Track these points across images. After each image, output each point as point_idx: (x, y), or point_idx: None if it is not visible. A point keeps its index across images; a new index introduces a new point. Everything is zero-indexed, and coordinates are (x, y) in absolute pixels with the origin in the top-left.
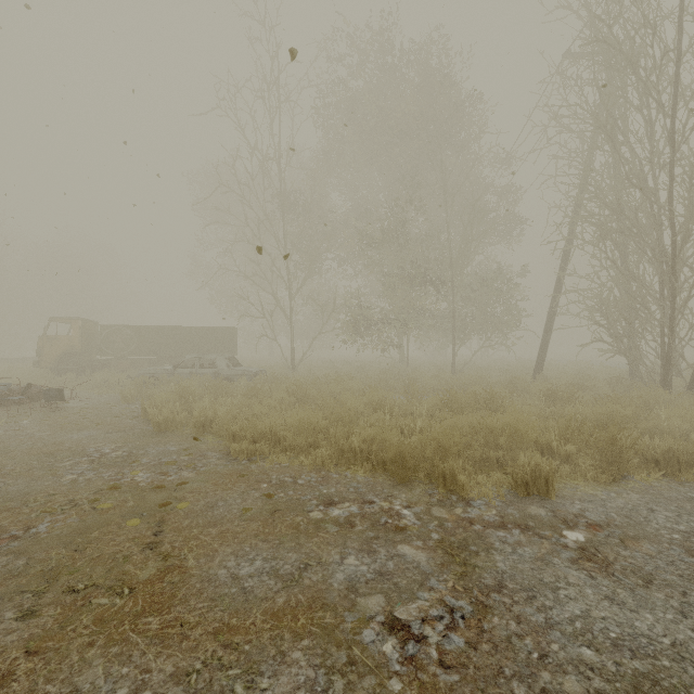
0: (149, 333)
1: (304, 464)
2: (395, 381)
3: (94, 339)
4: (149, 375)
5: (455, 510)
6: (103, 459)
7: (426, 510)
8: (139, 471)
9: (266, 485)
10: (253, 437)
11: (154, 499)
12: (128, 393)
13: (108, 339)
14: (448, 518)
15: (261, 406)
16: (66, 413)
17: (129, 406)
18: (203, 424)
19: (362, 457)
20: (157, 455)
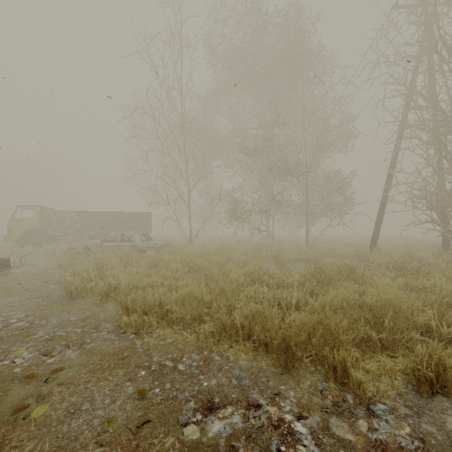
0: (88, 216)
1: (187, 340)
2: (265, 251)
3: (51, 221)
4: (83, 247)
5: (359, 424)
6: (2, 331)
7: (323, 423)
8: (24, 349)
9: (144, 372)
10: (143, 309)
11: (15, 397)
12: (62, 261)
13: (59, 221)
14: (355, 444)
15: (157, 276)
16: (8, 279)
17: (62, 272)
18: (106, 292)
19: (244, 333)
20: (54, 327)
